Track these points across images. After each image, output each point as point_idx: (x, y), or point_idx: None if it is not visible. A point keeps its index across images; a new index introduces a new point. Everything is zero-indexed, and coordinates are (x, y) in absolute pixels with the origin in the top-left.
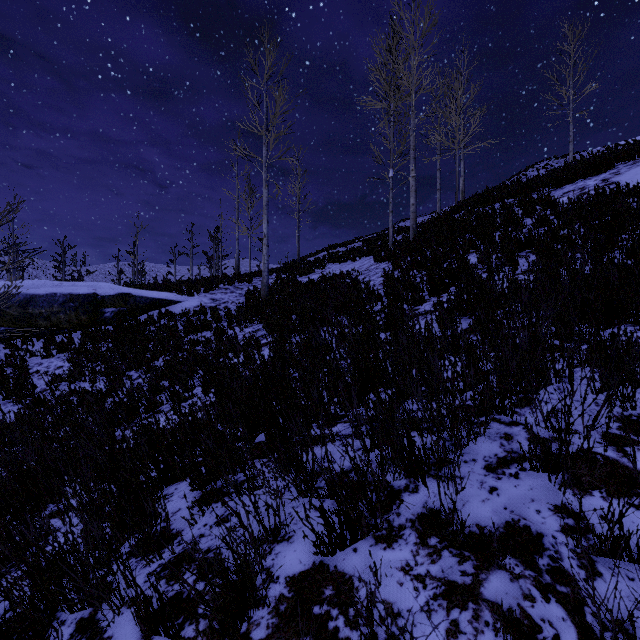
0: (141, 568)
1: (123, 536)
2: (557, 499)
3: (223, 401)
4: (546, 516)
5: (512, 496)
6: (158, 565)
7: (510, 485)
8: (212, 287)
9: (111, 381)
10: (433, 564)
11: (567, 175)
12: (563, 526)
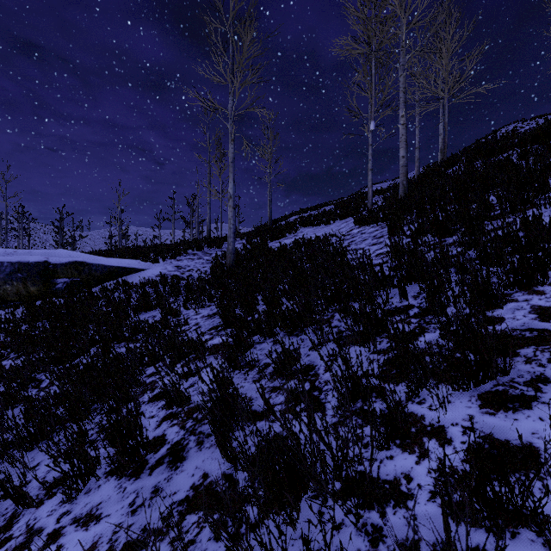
0: None
1: None
2: None
3: None
4: None
5: None
6: None
7: None
8: (179, 253)
9: (2, 396)
10: None
11: None
12: None
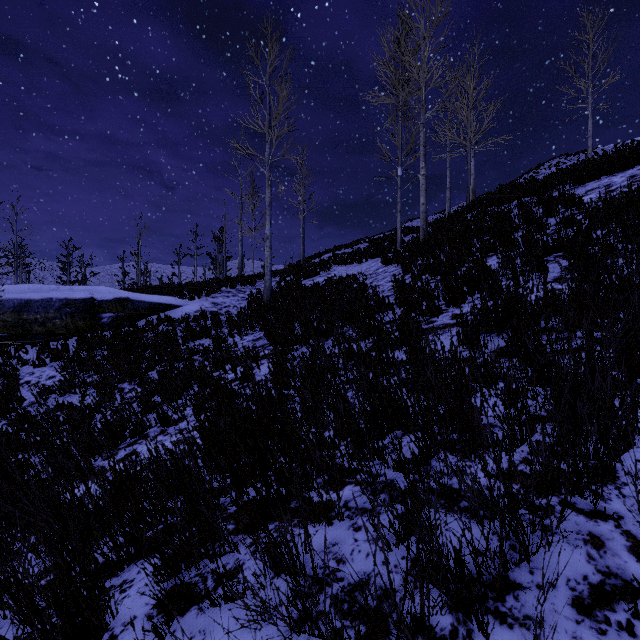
0: None
1: None
2: None
3: (207, 443)
4: None
5: None
6: None
7: None
8: (214, 290)
9: (101, 395)
10: None
11: (589, 172)
12: None
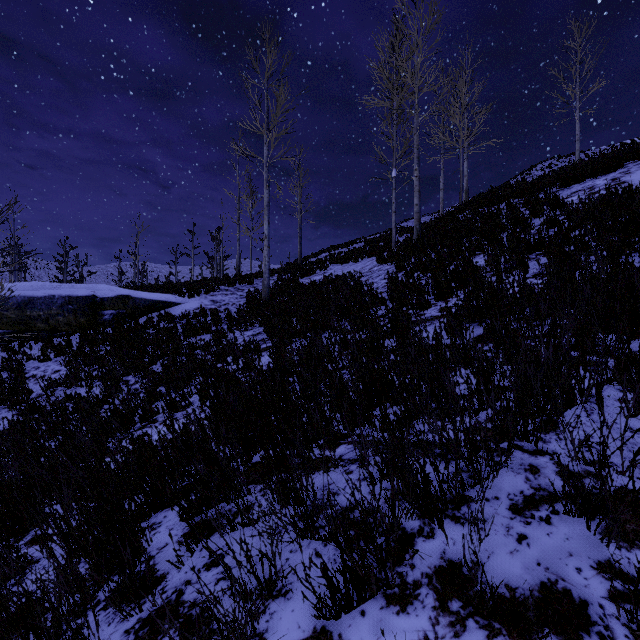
0: (118, 622)
1: (100, 581)
2: (599, 553)
3: (218, 416)
4: (589, 576)
5: (545, 547)
6: (137, 620)
7: (542, 533)
8: (213, 288)
9: (108, 387)
10: (457, 638)
11: (575, 174)
12: (611, 591)
